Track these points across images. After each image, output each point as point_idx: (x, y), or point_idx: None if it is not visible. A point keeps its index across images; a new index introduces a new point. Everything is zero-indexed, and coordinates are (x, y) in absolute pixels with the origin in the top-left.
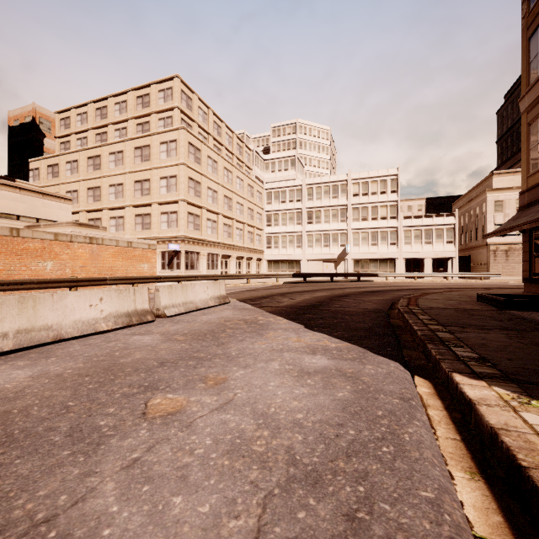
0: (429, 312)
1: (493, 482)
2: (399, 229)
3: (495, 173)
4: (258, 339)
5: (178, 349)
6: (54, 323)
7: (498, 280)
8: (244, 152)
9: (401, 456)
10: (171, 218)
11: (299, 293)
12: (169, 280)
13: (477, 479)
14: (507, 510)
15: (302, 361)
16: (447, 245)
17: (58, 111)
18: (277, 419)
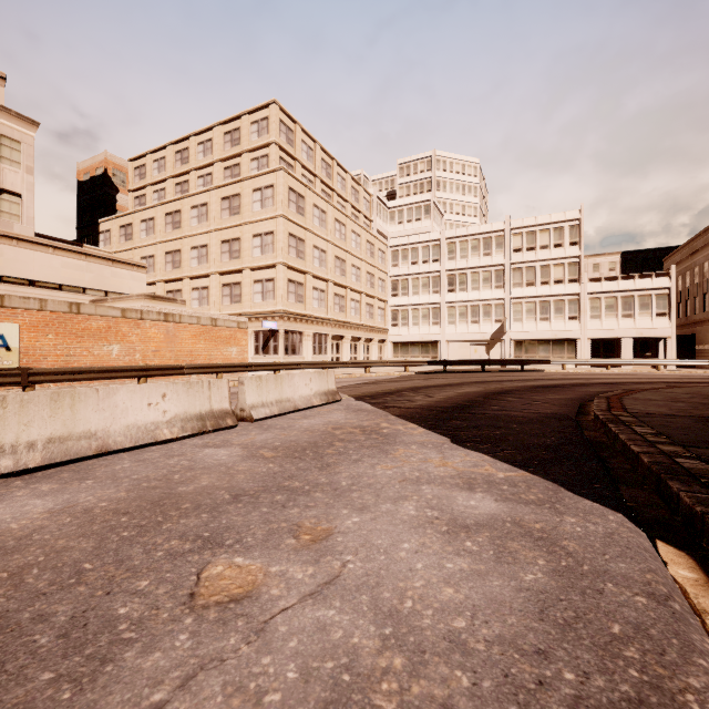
0: (649, 420)
1: None
2: (582, 297)
3: None
4: (382, 460)
5: (263, 472)
6: (99, 429)
7: None
8: (362, 197)
9: None
10: (266, 288)
11: (438, 388)
12: (263, 369)
13: None
14: None
15: (453, 503)
16: (658, 319)
17: (132, 158)
18: (418, 628)
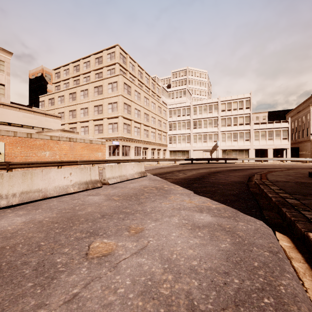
0: (277, 184)
1: None
2: (251, 131)
3: None
4: (164, 200)
5: (114, 205)
6: (43, 188)
7: None
8: (156, 87)
9: (281, 309)
10: (114, 126)
11: (189, 170)
12: (113, 162)
13: None
14: None
15: (194, 217)
16: (283, 140)
17: (54, 69)
18: (178, 265)
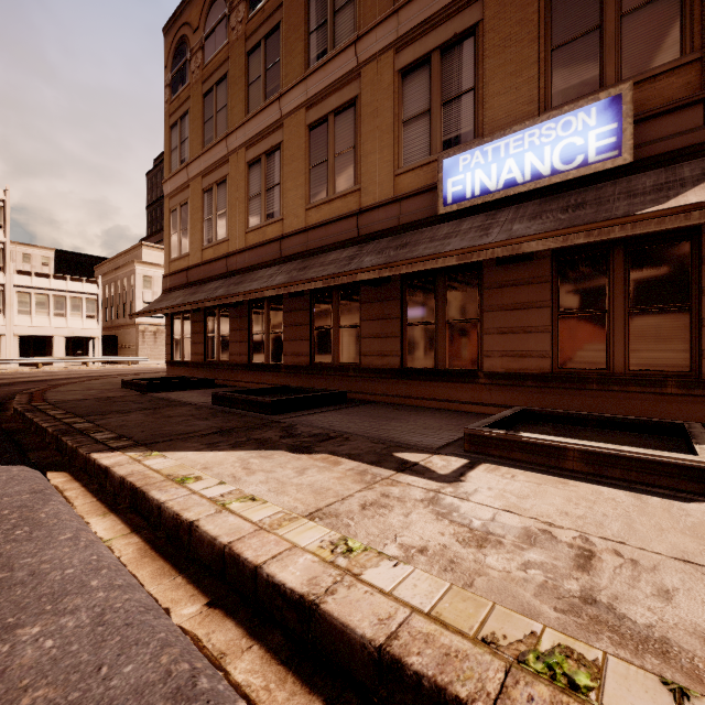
0: (64, 405)
1: (121, 511)
2: (9, 288)
3: (145, 244)
4: None
5: None
6: None
7: (147, 365)
8: None
9: (39, 528)
10: None
11: None
12: None
13: (109, 515)
14: (128, 520)
15: None
16: (88, 320)
17: None
18: None
